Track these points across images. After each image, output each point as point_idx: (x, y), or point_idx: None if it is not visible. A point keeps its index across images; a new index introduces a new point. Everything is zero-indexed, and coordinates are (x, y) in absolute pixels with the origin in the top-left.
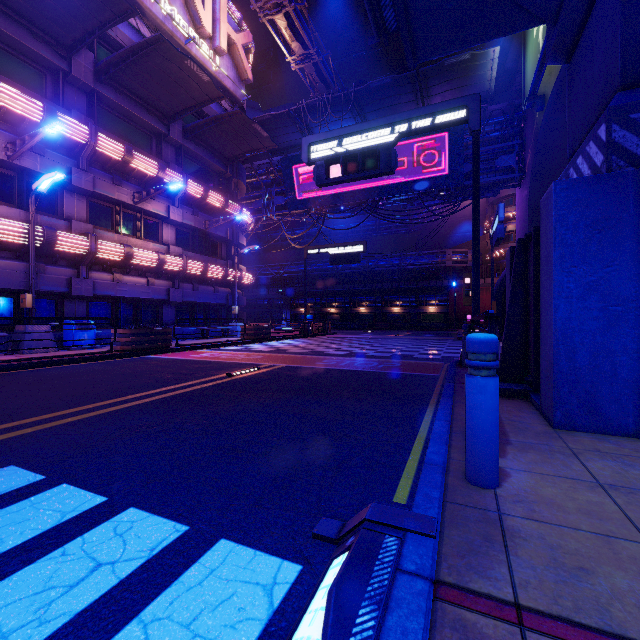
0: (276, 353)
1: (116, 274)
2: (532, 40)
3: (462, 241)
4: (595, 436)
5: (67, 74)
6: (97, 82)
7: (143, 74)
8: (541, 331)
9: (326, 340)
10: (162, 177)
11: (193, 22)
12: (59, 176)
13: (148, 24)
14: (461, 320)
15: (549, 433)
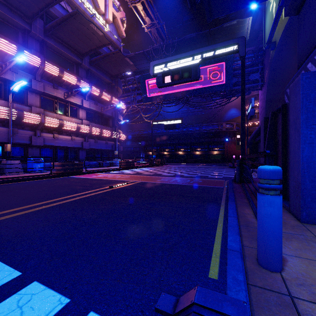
0: (137, 175)
1: (55, 134)
2: (269, 13)
3: (230, 118)
4: None
5: (29, 31)
6: (45, 36)
7: (69, 32)
8: (290, 164)
9: (162, 168)
10: (79, 85)
11: (95, 6)
12: (24, 83)
13: (71, 7)
14: (230, 158)
15: (300, 226)
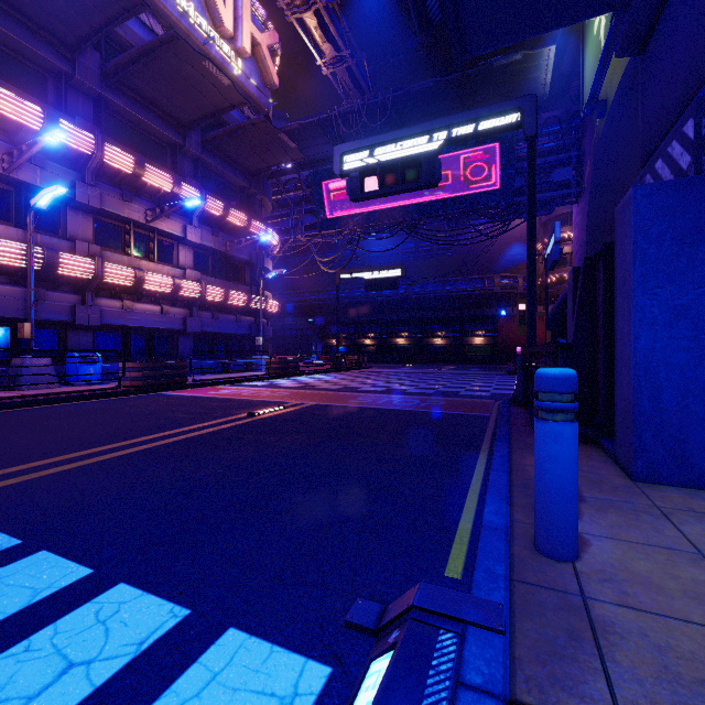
0: (305, 389)
1: (126, 301)
2: (592, 38)
3: (511, 265)
4: (685, 491)
5: (71, 77)
6: (105, 86)
7: (156, 77)
8: (616, 365)
9: (361, 375)
10: (178, 193)
11: (212, 20)
12: (60, 190)
13: (162, 22)
14: (511, 352)
15: (629, 487)
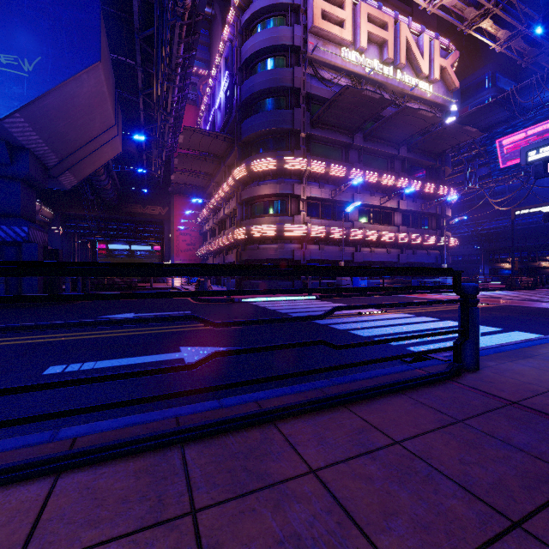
0: (492, 298)
1: (372, 248)
2: None
3: None
4: None
5: (351, 145)
6: (363, 142)
7: (389, 127)
8: None
9: (539, 293)
10: (396, 184)
11: (415, 73)
12: (358, 203)
13: (388, 92)
14: None
15: None
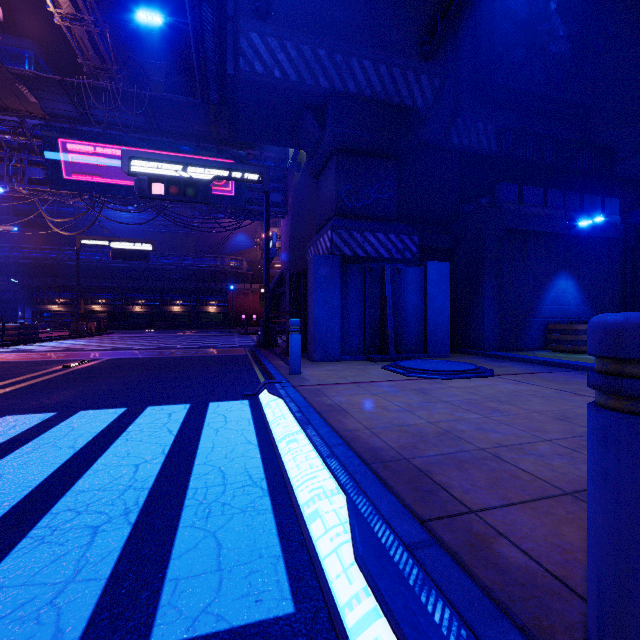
0: (77, 351)
1: None
2: None
3: (237, 249)
4: (327, 362)
5: None
6: None
7: None
8: (308, 321)
9: (114, 339)
10: None
11: None
12: None
13: None
14: (238, 319)
15: (312, 363)
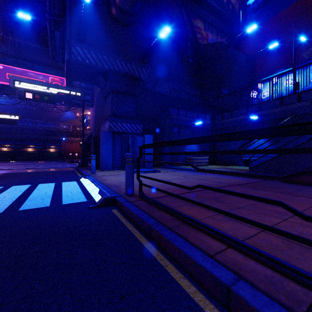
0: None
1: None
2: None
3: (67, 119)
4: (107, 171)
5: None
6: None
7: None
8: (100, 155)
9: None
10: None
11: None
12: None
13: None
14: (67, 155)
15: (101, 171)
